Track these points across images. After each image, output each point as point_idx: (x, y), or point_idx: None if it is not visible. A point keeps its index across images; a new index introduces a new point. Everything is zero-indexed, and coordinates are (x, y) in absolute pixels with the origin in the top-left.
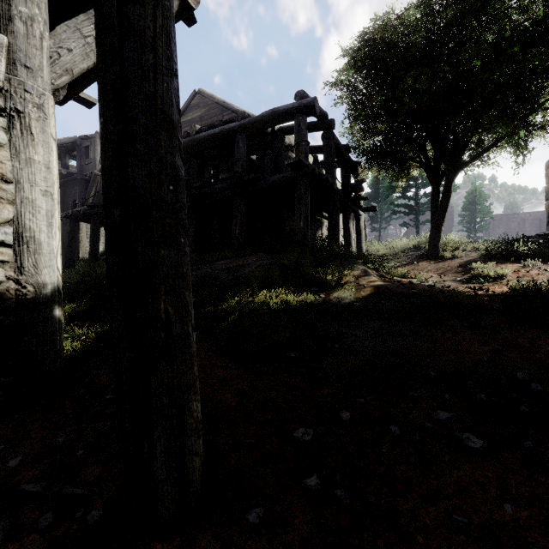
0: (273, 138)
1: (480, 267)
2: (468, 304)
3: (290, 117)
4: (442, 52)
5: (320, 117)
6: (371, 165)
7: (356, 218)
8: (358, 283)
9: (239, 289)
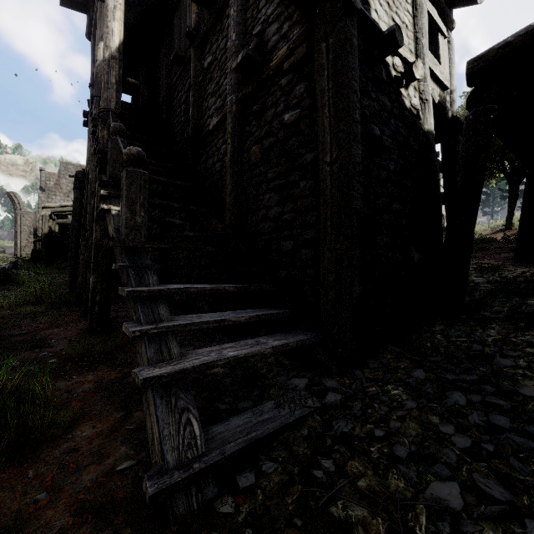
0: None
1: None
2: (491, 240)
3: None
4: None
5: None
6: None
7: None
8: None
9: None
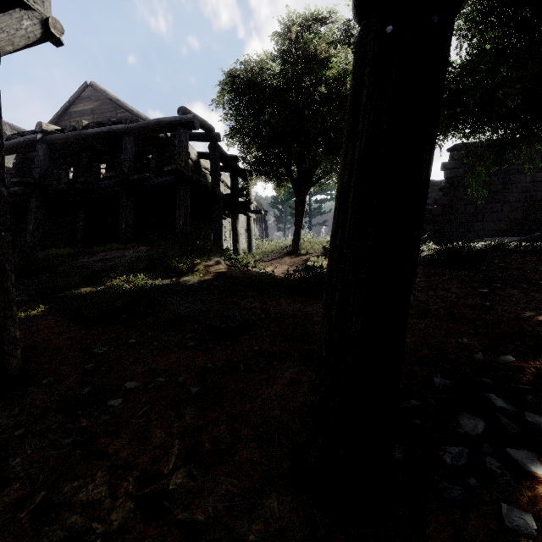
0: (165, 142)
1: (314, 260)
2: (269, 283)
3: (173, 129)
4: (287, 99)
5: (206, 130)
6: (253, 175)
7: (247, 219)
8: (208, 270)
9: (103, 275)
